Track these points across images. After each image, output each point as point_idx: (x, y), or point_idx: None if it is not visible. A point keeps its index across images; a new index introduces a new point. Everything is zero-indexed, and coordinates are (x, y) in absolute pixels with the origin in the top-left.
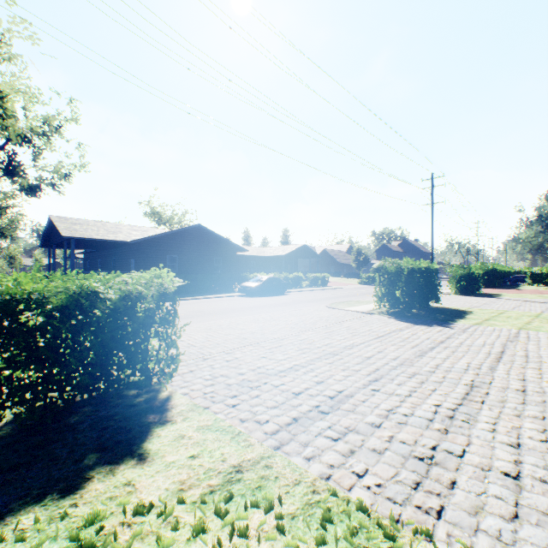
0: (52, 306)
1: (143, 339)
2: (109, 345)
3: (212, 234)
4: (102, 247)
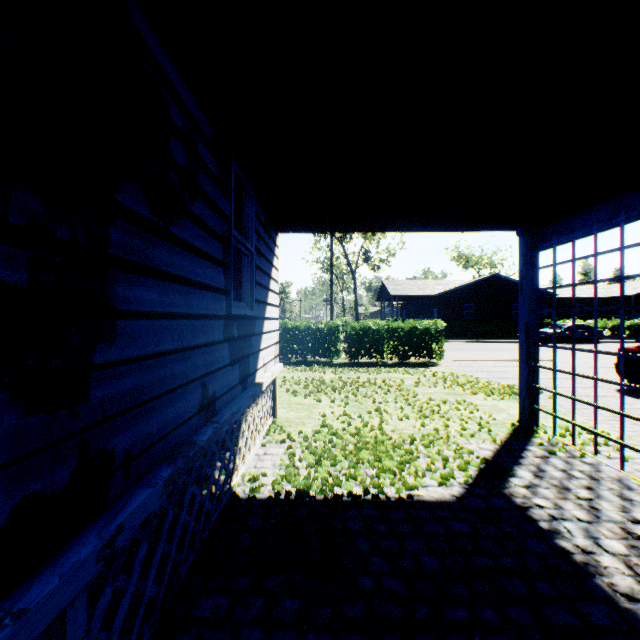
0: (405, 330)
1: (430, 344)
2: (419, 343)
3: (510, 281)
4: (413, 299)
